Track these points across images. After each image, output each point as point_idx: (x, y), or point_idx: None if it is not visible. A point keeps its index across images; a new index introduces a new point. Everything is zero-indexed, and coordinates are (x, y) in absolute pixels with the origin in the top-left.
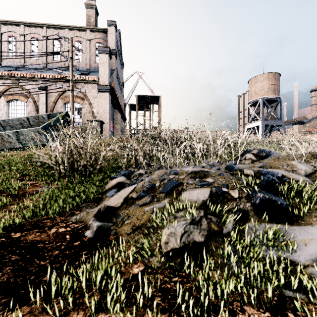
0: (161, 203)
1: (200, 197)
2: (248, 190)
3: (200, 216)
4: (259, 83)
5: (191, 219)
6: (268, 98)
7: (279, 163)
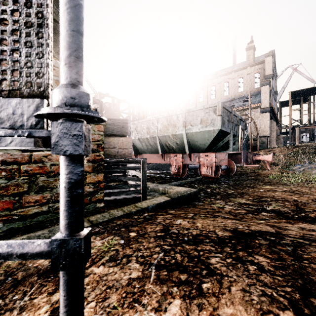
0: (313, 170)
1: None
2: None
3: None
4: None
5: None
6: None
7: None
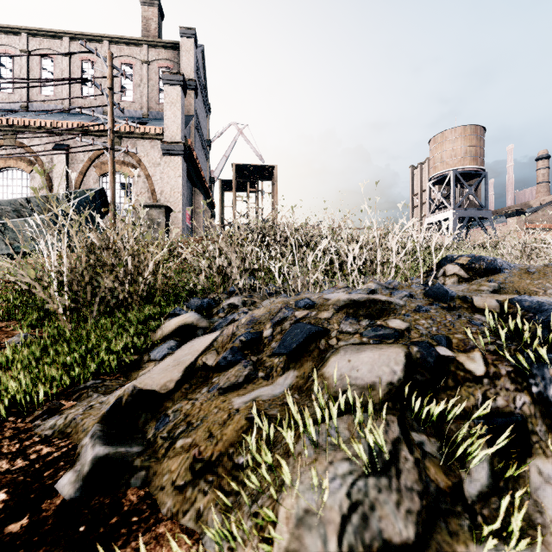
0: (276, 385)
1: (382, 374)
2: (513, 356)
3: (392, 439)
4: (449, 145)
5: (367, 453)
6: (464, 171)
7: (535, 282)
